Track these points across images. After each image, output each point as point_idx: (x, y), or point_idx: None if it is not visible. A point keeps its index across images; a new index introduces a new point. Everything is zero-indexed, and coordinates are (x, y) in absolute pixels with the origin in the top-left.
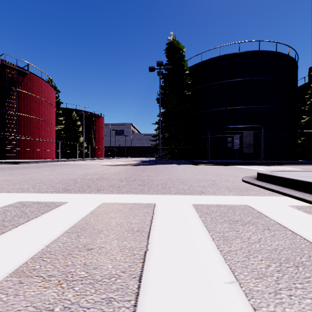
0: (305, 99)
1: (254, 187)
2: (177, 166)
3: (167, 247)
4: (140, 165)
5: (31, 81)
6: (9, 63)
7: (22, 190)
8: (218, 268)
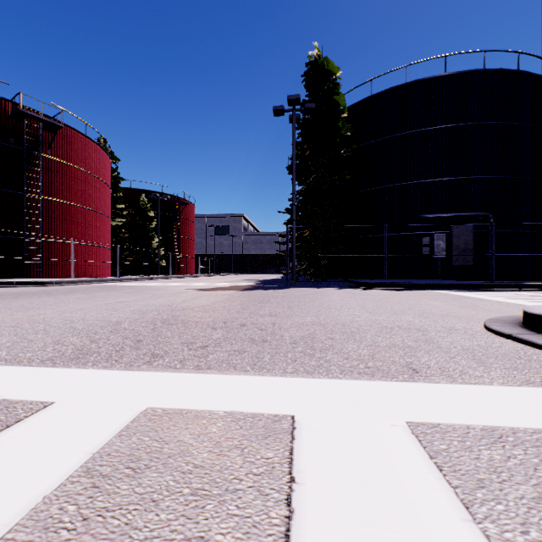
0: None
1: (538, 354)
2: (328, 293)
3: None
4: (256, 289)
5: (68, 140)
6: (30, 110)
7: None
8: None
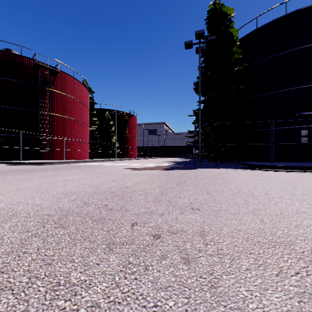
0: None
1: None
2: (232, 173)
3: None
4: (173, 169)
5: (63, 80)
6: (43, 64)
7: None
8: None
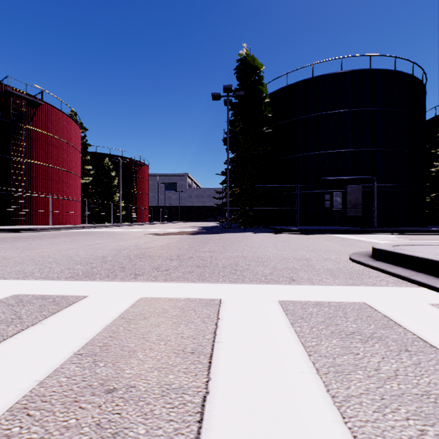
0: (437, 138)
1: (370, 271)
2: (252, 236)
3: (241, 388)
4: (199, 234)
5: (46, 114)
6: (15, 90)
7: (23, 275)
8: (332, 437)
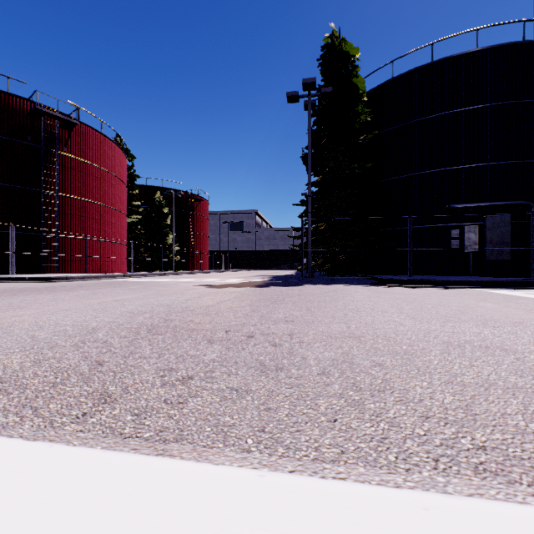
0: None
1: None
2: (349, 290)
3: None
4: (269, 286)
5: (84, 138)
6: (47, 108)
7: None
8: None
